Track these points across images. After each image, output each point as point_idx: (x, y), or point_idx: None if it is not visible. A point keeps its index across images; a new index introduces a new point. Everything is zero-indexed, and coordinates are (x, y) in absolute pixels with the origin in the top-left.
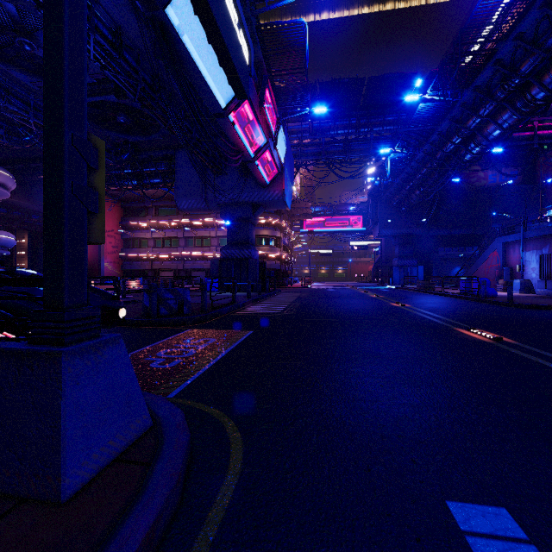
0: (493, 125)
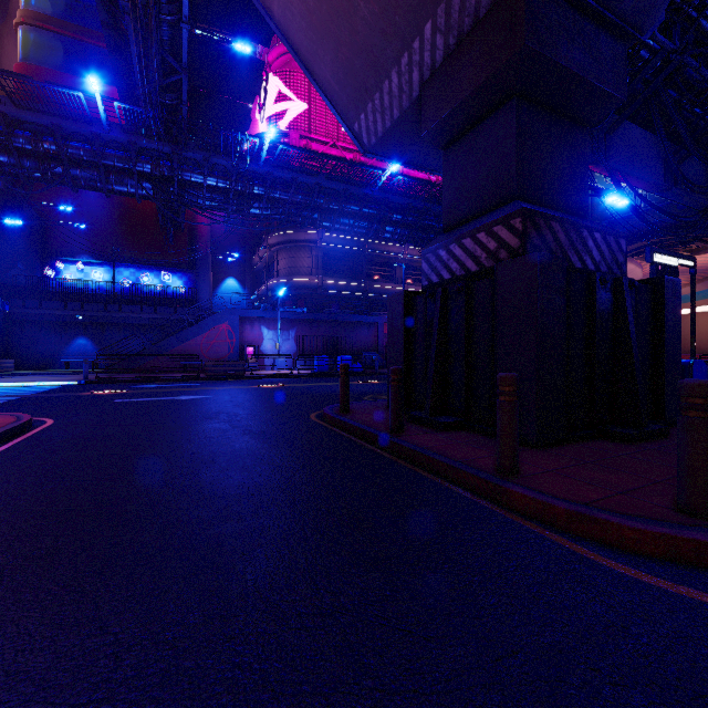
0: (349, 222)
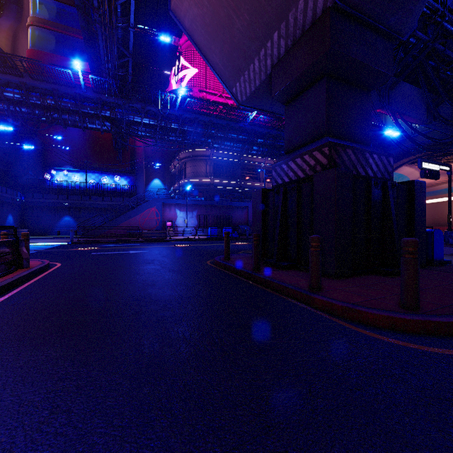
0: (230, 144)
